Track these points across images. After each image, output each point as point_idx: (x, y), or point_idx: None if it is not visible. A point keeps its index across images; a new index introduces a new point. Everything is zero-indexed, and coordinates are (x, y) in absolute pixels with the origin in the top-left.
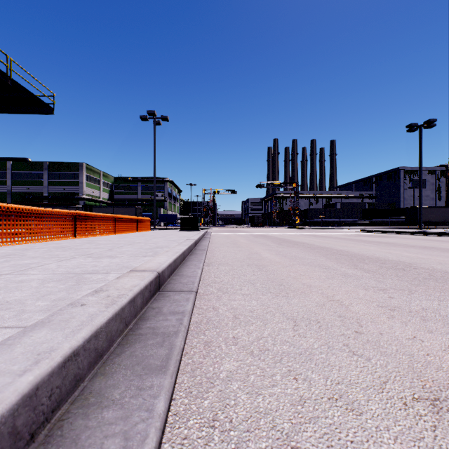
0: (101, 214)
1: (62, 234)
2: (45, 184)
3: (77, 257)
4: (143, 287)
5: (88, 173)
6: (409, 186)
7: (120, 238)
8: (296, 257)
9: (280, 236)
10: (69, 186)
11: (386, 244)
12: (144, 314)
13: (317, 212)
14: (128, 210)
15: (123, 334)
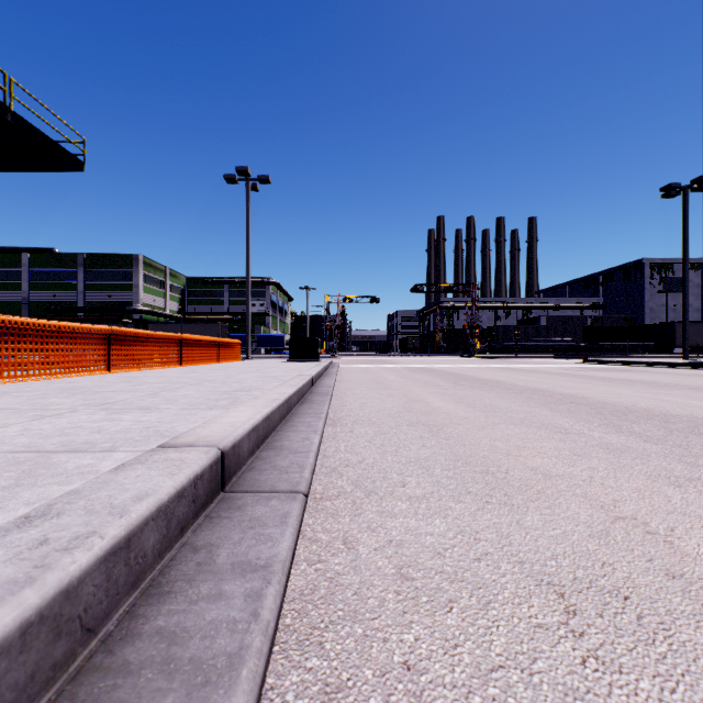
0: (156, 332)
1: (86, 366)
2: (80, 289)
3: (80, 410)
4: (168, 497)
5: (147, 271)
6: (658, 289)
7: (184, 373)
8: (494, 407)
9: (454, 369)
10: (117, 292)
11: (644, 384)
12: (164, 572)
13: (509, 331)
14: (208, 328)
15: (69, 672)
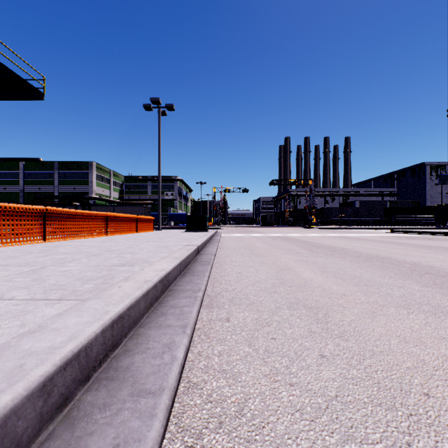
0: (86, 211)
1: (23, 237)
2: (56, 184)
3: None
4: None
5: (98, 172)
6: (435, 182)
7: (100, 243)
8: (361, 279)
9: (303, 237)
10: (79, 186)
11: None
12: None
13: (334, 210)
14: (136, 209)
15: None
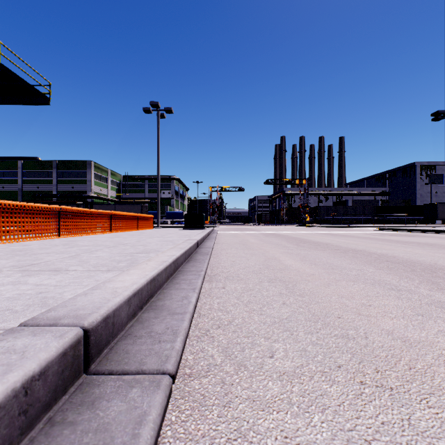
0: (93, 210)
1: (42, 233)
2: (54, 183)
3: (1, 272)
4: None
5: (96, 171)
6: (425, 182)
7: (110, 238)
8: (331, 265)
9: (294, 234)
10: (77, 185)
11: (430, 246)
12: None
13: (328, 209)
14: (134, 207)
15: None
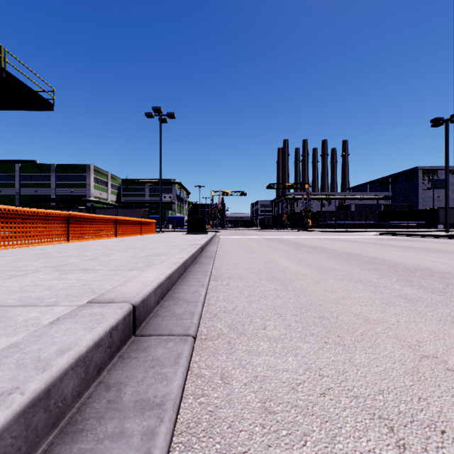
0: (99, 215)
1: (52, 238)
2: (53, 187)
3: (40, 271)
4: (86, 348)
5: (96, 175)
6: (428, 186)
7: (117, 243)
8: (324, 267)
9: (295, 239)
10: (76, 189)
11: (422, 250)
12: (81, 410)
13: (330, 214)
14: (135, 212)
15: None
